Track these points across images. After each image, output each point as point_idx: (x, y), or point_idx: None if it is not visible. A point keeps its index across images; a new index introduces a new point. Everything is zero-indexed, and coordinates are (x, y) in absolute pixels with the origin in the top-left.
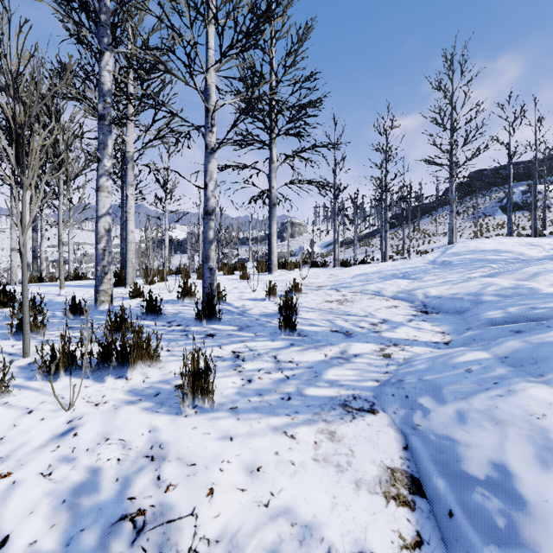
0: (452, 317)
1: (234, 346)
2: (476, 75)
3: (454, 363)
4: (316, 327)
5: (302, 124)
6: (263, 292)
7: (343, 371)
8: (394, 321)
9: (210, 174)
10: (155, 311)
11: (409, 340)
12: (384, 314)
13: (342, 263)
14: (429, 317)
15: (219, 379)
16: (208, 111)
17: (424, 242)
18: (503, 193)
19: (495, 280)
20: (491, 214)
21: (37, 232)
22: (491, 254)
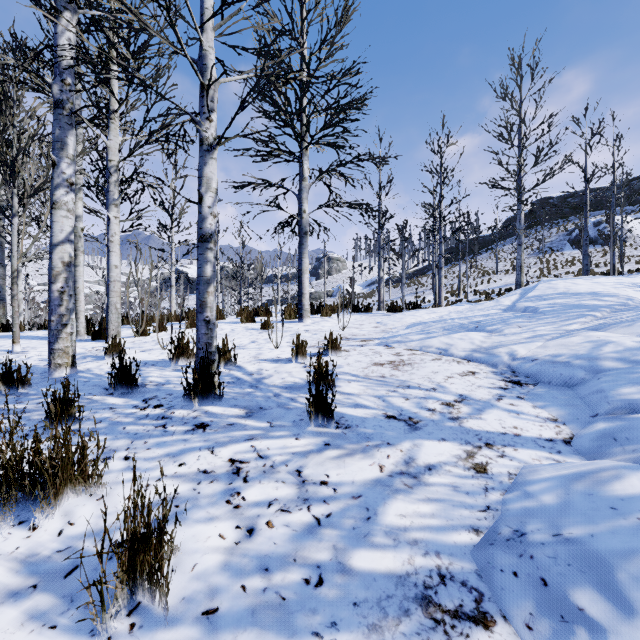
0: (561, 393)
1: (235, 447)
2: (549, 82)
3: (609, 497)
4: (363, 408)
5: (342, 131)
6: (289, 348)
7: (413, 504)
8: (477, 399)
9: (207, 181)
10: (128, 382)
11: (509, 436)
12: (459, 385)
13: (390, 308)
14: (526, 392)
15: (197, 528)
16: (204, 88)
17: (483, 281)
18: (572, 225)
19: (608, 335)
20: (558, 249)
21: (4, 266)
22: (589, 298)
